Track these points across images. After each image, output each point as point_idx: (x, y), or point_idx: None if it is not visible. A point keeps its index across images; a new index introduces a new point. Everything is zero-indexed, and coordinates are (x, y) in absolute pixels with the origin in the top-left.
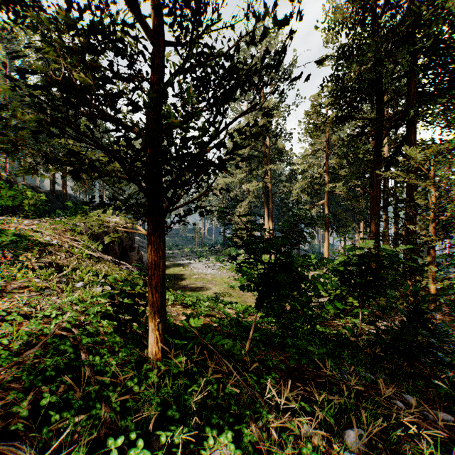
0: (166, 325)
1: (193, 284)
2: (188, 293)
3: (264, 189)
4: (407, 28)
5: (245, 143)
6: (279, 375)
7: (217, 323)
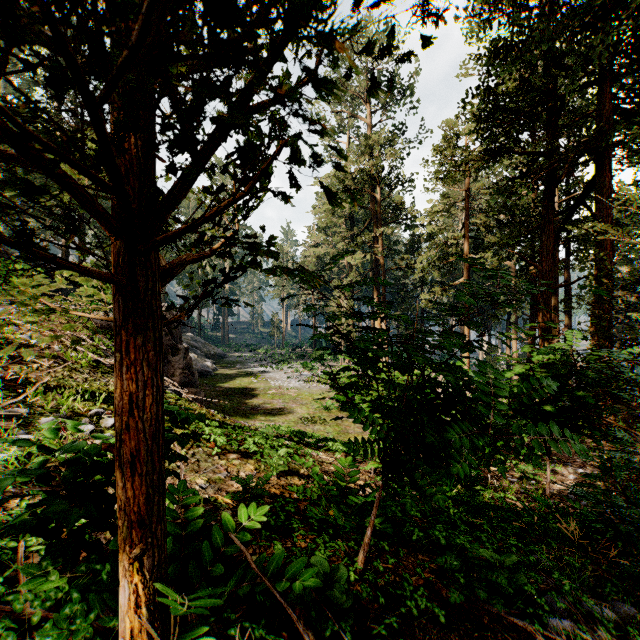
0: (164, 551)
1: (268, 404)
2: (261, 419)
3: (374, 263)
4: (606, 0)
5: (346, 197)
6: (432, 634)
7: (301, 494)
